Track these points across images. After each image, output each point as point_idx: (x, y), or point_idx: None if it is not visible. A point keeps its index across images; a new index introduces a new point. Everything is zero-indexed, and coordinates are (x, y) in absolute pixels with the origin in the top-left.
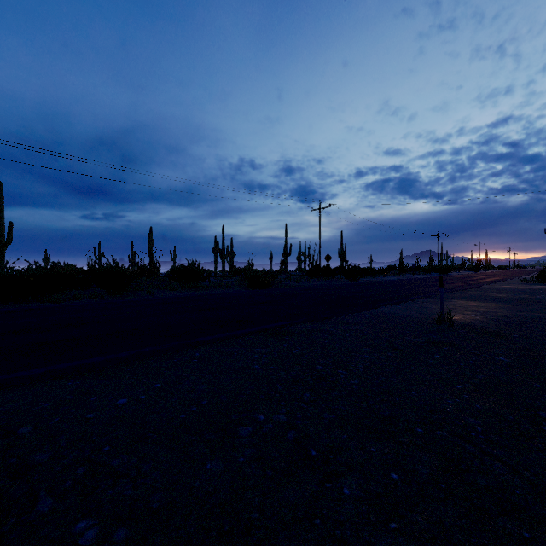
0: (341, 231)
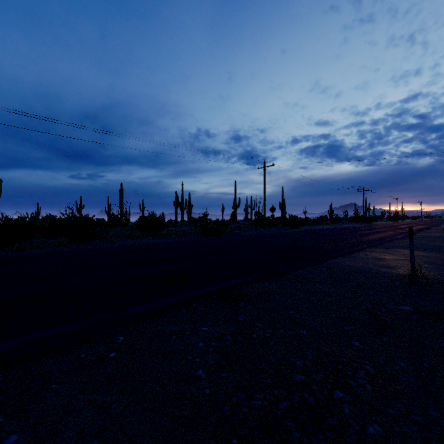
0: (282, 187)
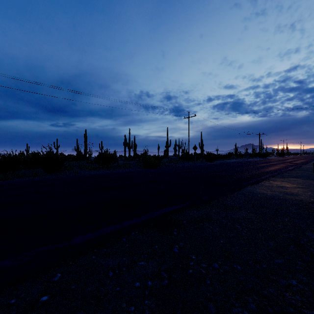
0: (201, 132)
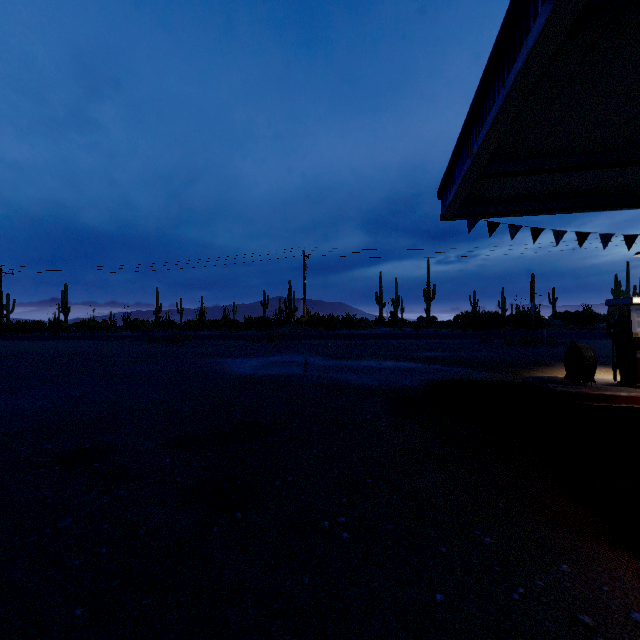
0: None
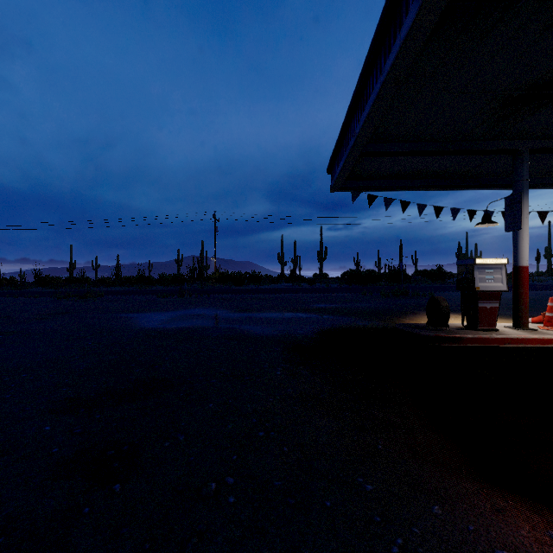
0: None
